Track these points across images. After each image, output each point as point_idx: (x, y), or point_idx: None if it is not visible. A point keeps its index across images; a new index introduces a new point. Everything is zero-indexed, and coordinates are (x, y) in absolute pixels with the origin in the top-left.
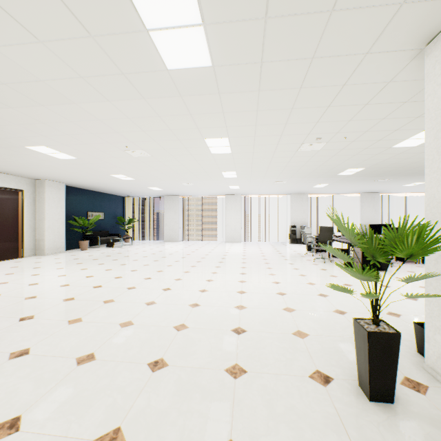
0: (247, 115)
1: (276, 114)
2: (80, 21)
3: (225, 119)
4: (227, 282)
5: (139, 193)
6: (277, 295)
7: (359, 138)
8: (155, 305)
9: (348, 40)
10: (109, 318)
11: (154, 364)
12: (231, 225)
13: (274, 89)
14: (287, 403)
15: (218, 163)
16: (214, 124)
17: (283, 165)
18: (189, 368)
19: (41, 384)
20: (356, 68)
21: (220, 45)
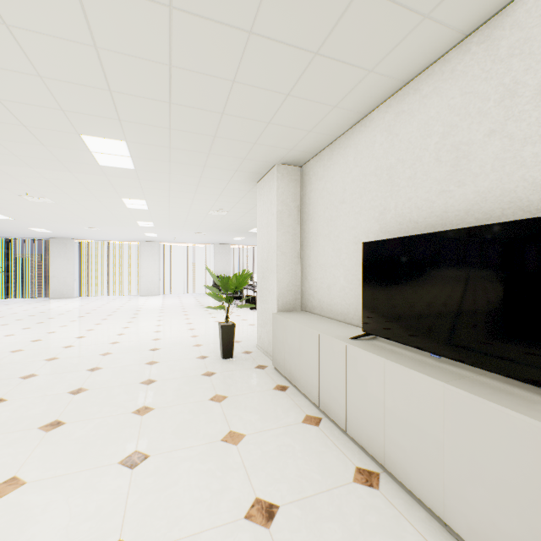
0: (162, 191)
1: (185, 194)
2: (40, 140)
3: (143, 191)
4: (145, 327)
5: (8, 234)
6: (188, 330)
7: (250, 212)
8: (74, 347)
9: (218, 175)
10: (29, 359)
11: (92, 369)
12: (147, 276)
13: (180, 183)
14: (181, 366)
15: (134, 215)
16: (133, 192)
17: (199, 221)
18: (119, 367)
19: (1, 389)
20: (228, 184)
21: (141, 164)
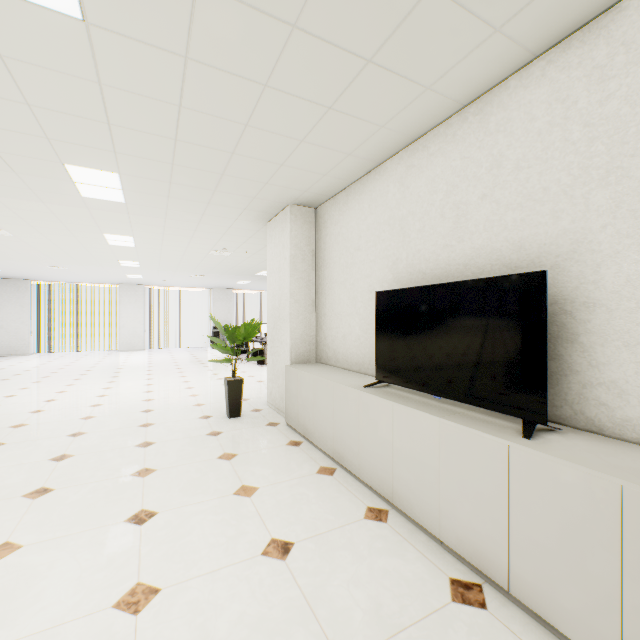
0: (155, 227)
1: (183, 231)
2: (11, 167)
3: (132, 226)
4: (131, 387)
5: None
6: (186, 389)
7: (258, 253)
8: (45, 412)
9: (223, 213)
10: None
11: (73, 435)
12: (129, 327)
13: (179, 220)
14: (182, 427)
15: (116, 253)
16: (119, 227)
17: (197, 262)
18: (107, 430)
19: None
20: (234, 222)
21: (134, 197)
